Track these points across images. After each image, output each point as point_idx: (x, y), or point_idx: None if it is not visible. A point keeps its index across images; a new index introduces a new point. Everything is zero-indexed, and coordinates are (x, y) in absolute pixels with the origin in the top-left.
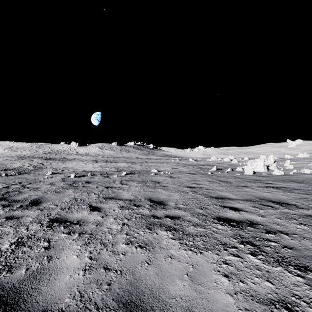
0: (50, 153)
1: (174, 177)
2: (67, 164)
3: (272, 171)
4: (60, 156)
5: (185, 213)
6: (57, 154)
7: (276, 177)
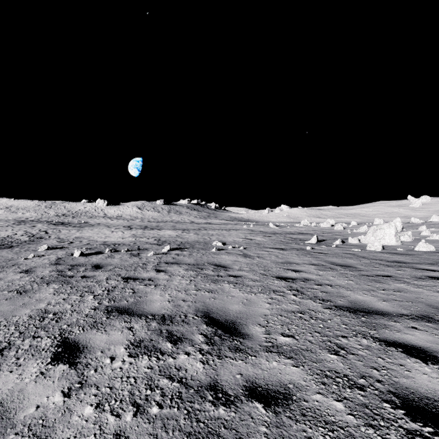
0: (66, 215)
1: (251, 256)
2: (83, 232)
3: (410, 245)
4: (79, 220)
5: (299, 372)
6: (76, 216)
7: (426, 255)
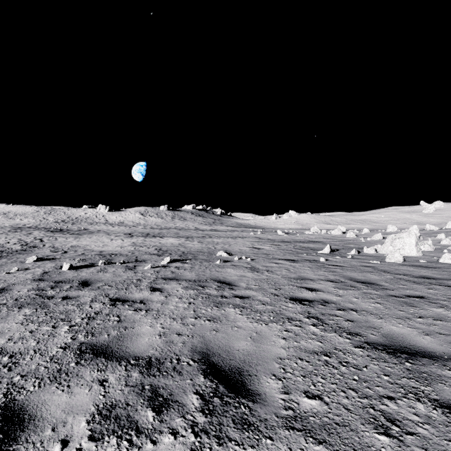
0: (65, 221)
1: (259, 270)
2: (80, 240)
3: (433, 256)
4: (79, 227)
5: None
6: (76, 223)
7: None
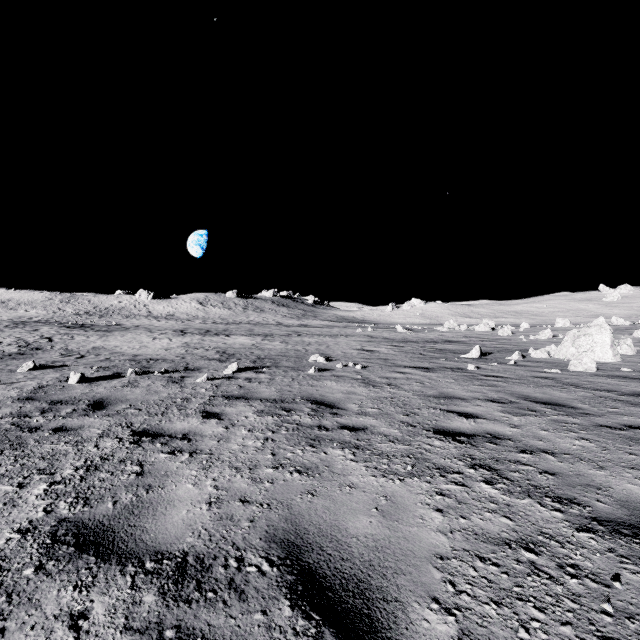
0: (90, 313)
1: (376, 383)
2: (108, 339)
3: (638, 361)
4: (109, 321)
5: None
6: (105, 316)
7: None
